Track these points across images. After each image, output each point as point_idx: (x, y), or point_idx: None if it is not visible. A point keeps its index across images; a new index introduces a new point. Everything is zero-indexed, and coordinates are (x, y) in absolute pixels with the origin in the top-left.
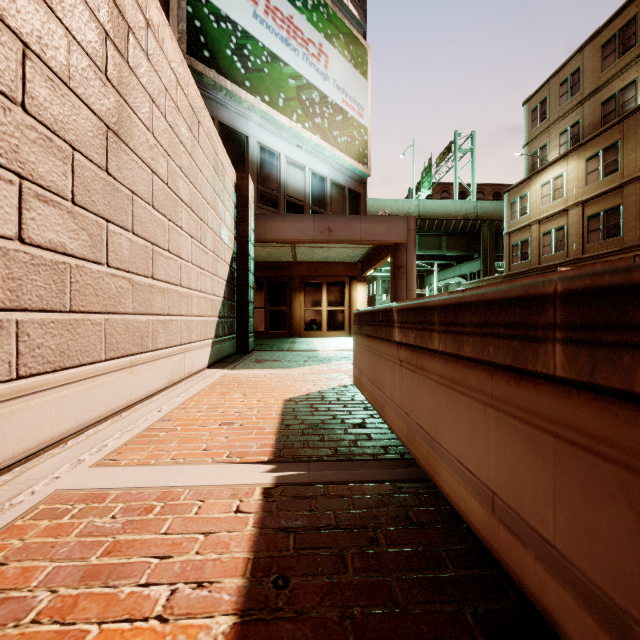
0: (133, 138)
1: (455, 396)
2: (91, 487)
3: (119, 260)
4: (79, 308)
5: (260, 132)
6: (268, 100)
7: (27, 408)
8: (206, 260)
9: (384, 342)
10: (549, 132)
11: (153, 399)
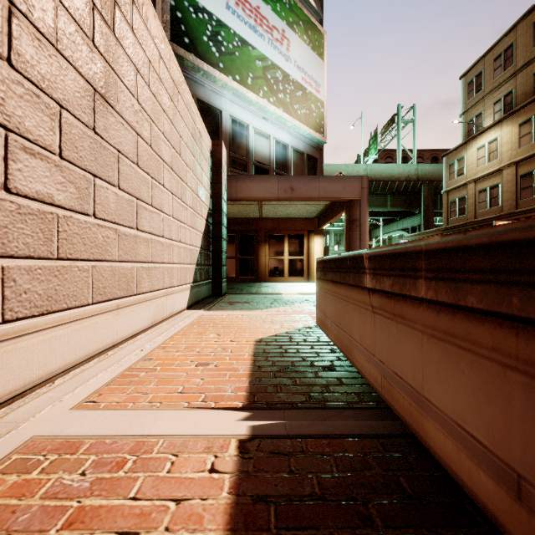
0: (119, 102)
1: (452, 350)
2: (67, 434)
3: (106, 212)
4: (67, 255)
5: (232, 107)
6: (238, 79)
7: (13, 351)
8: (185, 215)
9: (352, 288)
10: (484, 102)
11: (137, 338)
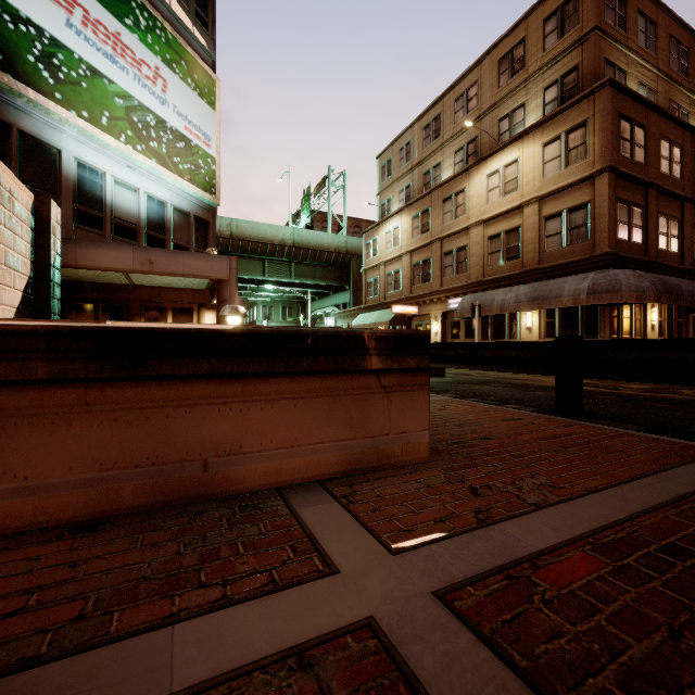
0: None
1: None
2: None
3: None
4: None
5: (78, 147)
6: (87, 116)
7: None
8: None
9: None
10: (393, 188)
11: None
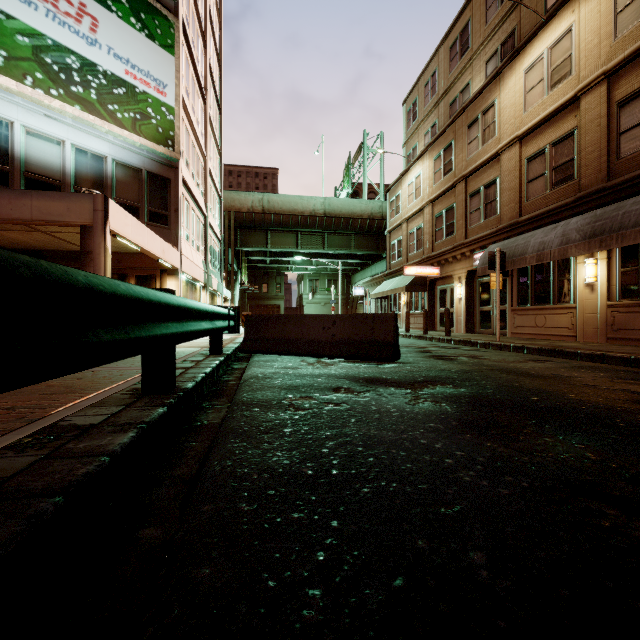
0: None
1: None
2: None
3: None
4: None
5: None
6: None
7: None
8: None
9: None
10: (418, 132)
11: None
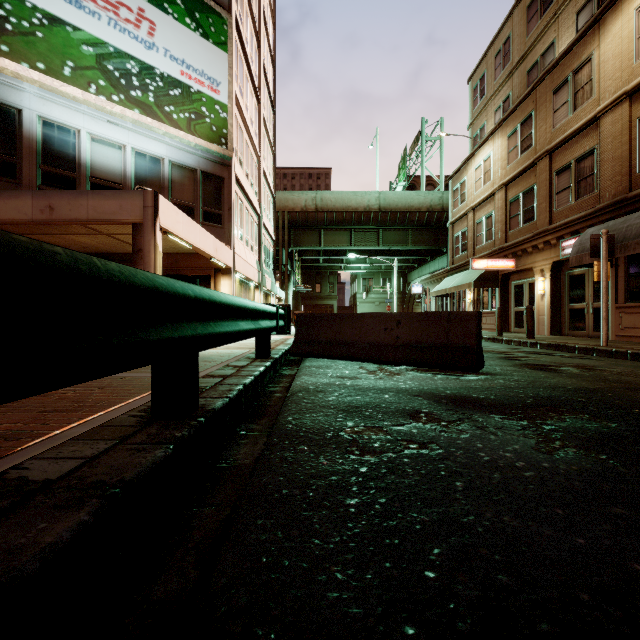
0: None
1: None
2: None
3: None
4: None
5: (44, 105)
6: (44, 68)
7: None
8: None
9: None
10: (487, 110)
11: None
